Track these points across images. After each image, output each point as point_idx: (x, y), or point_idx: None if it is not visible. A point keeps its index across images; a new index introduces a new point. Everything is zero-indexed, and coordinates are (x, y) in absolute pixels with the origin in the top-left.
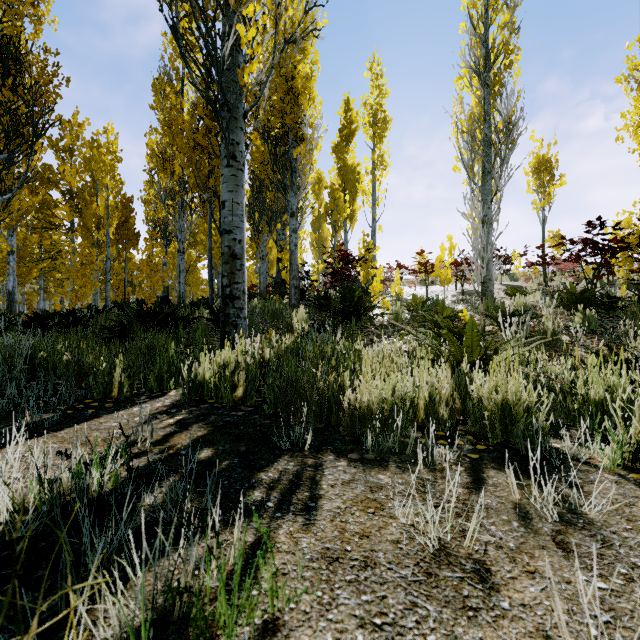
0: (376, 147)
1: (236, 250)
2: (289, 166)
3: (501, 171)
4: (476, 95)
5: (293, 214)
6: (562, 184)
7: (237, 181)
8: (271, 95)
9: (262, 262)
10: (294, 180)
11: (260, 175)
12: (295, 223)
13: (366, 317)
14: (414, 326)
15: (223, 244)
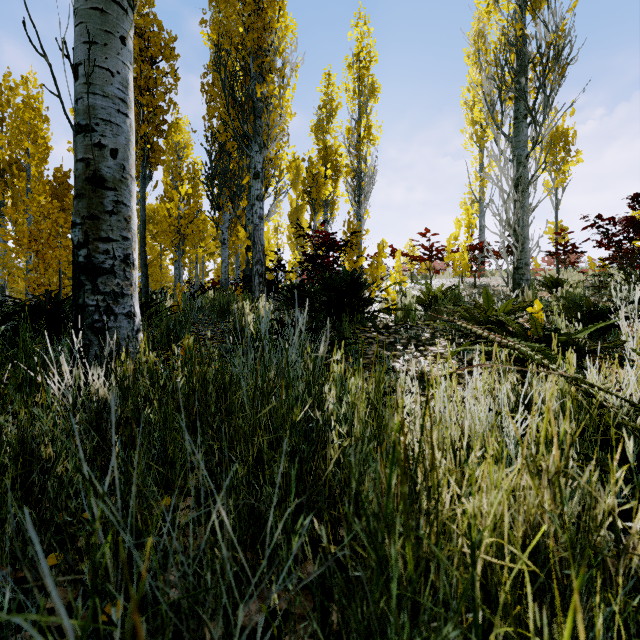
0: (362, 117)
1: (104, 170)
2: (251, 107)
3: (545, 113)
4: (502, 20)
5: (257, 175)
6: (578, 162)
7: (107, 25)
8: (224, 2)
9: (223, 247)
10: (258, 127)
11: (220, 137)
12: (260, 187)
13: (362, 315)
14: (438, 329)
15: (76, 157)
